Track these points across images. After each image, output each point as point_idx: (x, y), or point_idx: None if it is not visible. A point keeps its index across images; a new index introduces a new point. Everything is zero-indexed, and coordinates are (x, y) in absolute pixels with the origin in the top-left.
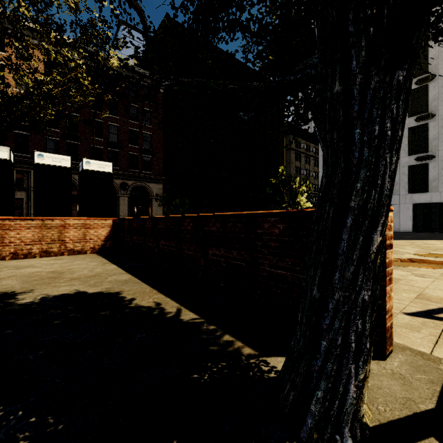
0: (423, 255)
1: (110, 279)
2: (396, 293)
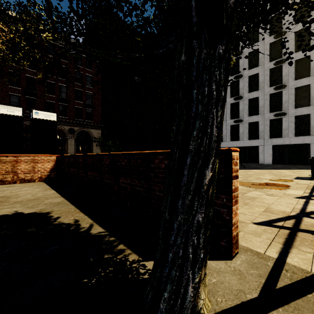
0: (275, 180)
1: (46, 202)
2: (251, 208)
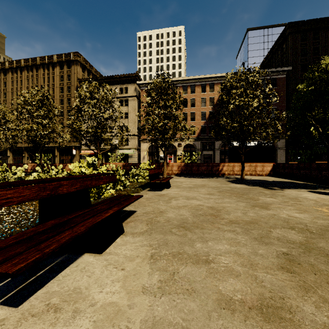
0: None
1: (285, 180)
2: None
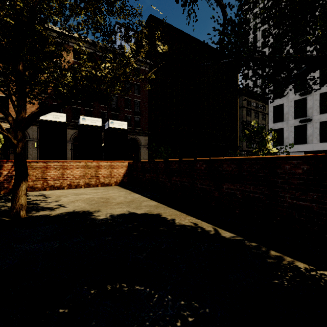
0: None
1: (144, 204)
2: None
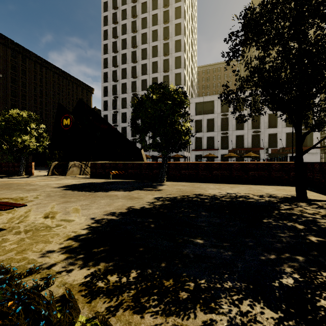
0: None
1: None
2: None
